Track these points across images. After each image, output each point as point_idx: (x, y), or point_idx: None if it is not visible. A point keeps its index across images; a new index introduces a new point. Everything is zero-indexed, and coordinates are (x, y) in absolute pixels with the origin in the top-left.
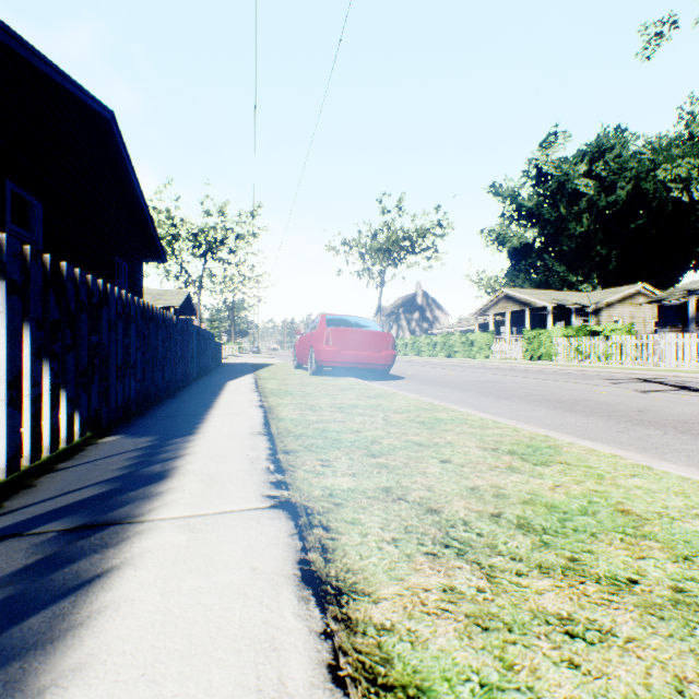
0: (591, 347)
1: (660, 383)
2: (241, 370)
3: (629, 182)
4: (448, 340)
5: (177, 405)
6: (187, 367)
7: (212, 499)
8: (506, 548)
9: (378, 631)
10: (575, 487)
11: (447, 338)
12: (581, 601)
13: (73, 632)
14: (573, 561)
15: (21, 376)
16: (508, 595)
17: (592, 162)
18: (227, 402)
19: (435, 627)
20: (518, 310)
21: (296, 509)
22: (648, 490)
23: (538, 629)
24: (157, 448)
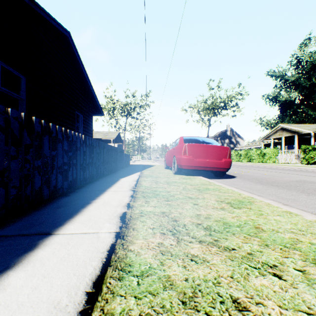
0: None
1: None
2: (135, 169)
3: None
4: (248, 152)
5: (51, 209)
6: (98, 169)
7: None
8: None
9: None
10: None
11: (247, 151)
12: None
13: None
14: None
15: None
16: None
17: None
18: (98, 205)
19: None
20: (289, 136)
21: None
22: None
23: None
24: None
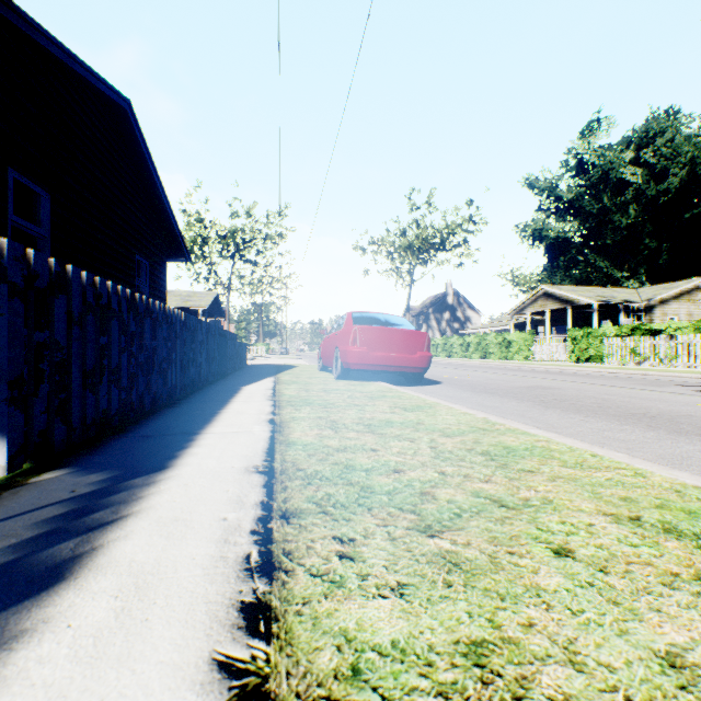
0: (651, 348)
1: None
2: (263, 373)
3: (683, 168)
4: (482, 340)
5: (171, 418)
6: (200, 370)
7: (101, 671)
8: None
9: None
10: None
11: (481, 338)
12: None
13: None
14: None
15: None
16: None
17: (640, 148)
18: (232, 414)
19: None
20: (558, 308)
21: None
22: None
23: None
24: (98, 498)
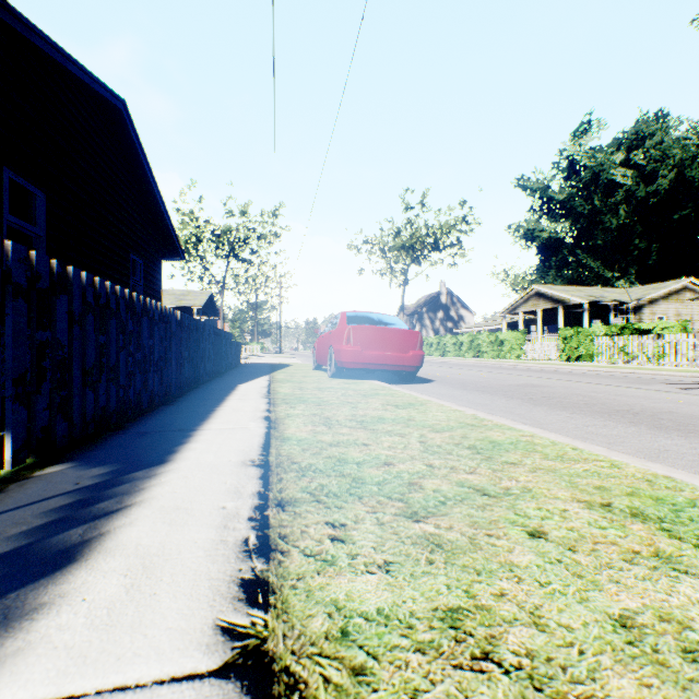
0: (639, 347)
1: None
2: (258, 371)
3: (672, 171)
4: (475, 339)
5: (168, 416)
6: (195, 368)
7: (116, 636)
8: None
9: None
10: None
11: (474, 337)
12: None
13: None
14: None
15: None
16: None
17: (630, 150)
18: (228, 412)
19: None
20: (550, 308)
21: (269, 686)
22: None
23: None
24: (102, 489)
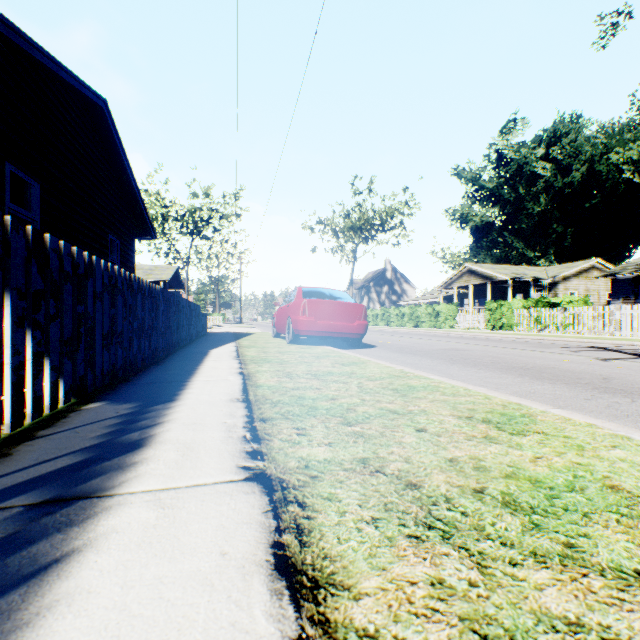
0: (550, 318)
1: (618, 352)
2: (224, 339)
3: (584, 165)
4: (415, 311)
5: (161, 372)
6: (173, 336)
7: (186, 470)
8: (494, 531)
9: (360, 639)
10: (556, 459)
11: (414, 309)
12: (588, 600)
13: (16, 635)
14: (571, 548)
15: (0, 344)
16: (504, 591)
17: (549, 146)
18: (209, 369)
19: (425, 634)
20: (480, 284)
21: (271, 482)
22: (633, 463)
23: (546, 638)
24: (137, 415)
